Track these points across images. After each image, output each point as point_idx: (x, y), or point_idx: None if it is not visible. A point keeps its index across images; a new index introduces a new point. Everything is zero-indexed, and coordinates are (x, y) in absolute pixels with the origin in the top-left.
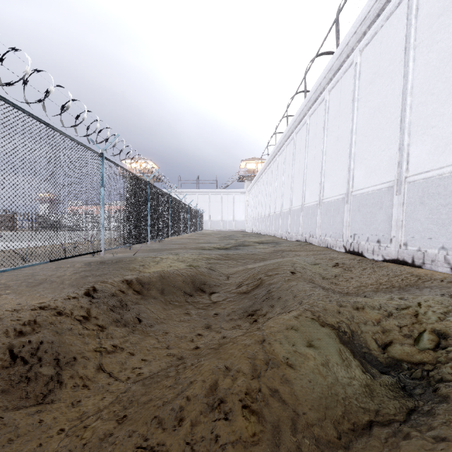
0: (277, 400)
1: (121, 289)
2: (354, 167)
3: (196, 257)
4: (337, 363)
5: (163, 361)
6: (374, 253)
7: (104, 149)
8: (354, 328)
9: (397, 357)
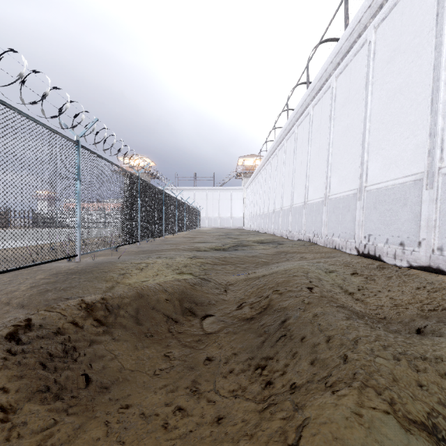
0: None
1: (75, 320)
2: (368, 158)
3: (189, 262)
4: None
5: None
6: (396, 257)
7: (80, 135)
8: None
9: None
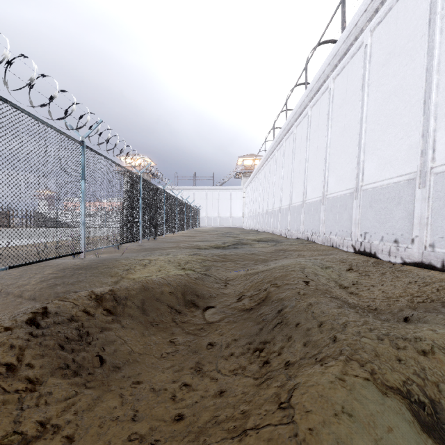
0: None
1: (86, 309)
2: (365, 158)
3: (190, 258)
4: None
5: None
6: (391, 254)
7: (85, 136)
8: (432, 393)
9: None
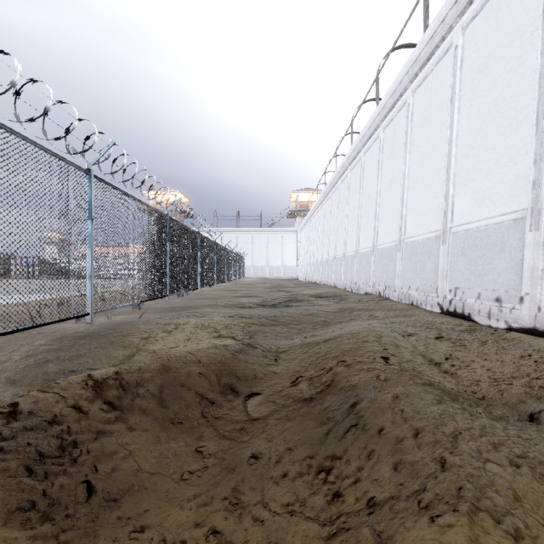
0: None
1: (77, 404)
2: (455, 192)
3: (230, 322)
4: None
5: None
6: (491, 316)
7: (92, 163)
8: None
9: None
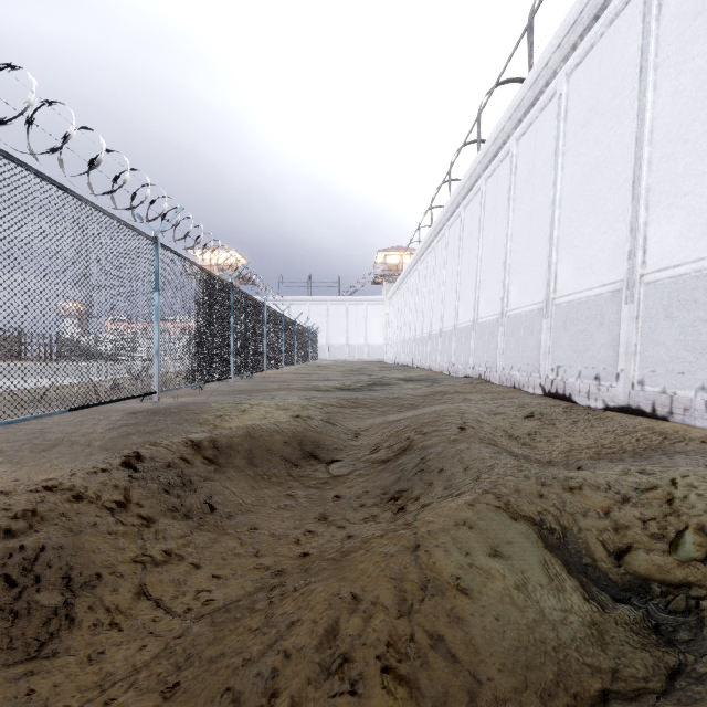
0: (443, 656)
1: (183, 456)
2: (558, 259)
3: (306, 403)
4: (541, 584)
5: (248, 579)
6: (590, 396)
7: (160, 230)
8: (566, 522)
9: (642, 573)
